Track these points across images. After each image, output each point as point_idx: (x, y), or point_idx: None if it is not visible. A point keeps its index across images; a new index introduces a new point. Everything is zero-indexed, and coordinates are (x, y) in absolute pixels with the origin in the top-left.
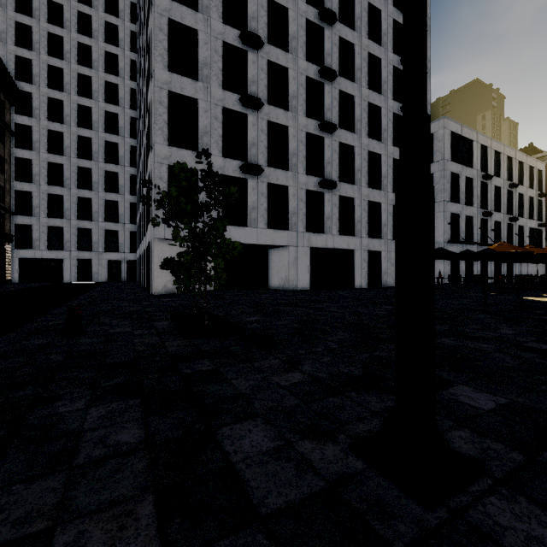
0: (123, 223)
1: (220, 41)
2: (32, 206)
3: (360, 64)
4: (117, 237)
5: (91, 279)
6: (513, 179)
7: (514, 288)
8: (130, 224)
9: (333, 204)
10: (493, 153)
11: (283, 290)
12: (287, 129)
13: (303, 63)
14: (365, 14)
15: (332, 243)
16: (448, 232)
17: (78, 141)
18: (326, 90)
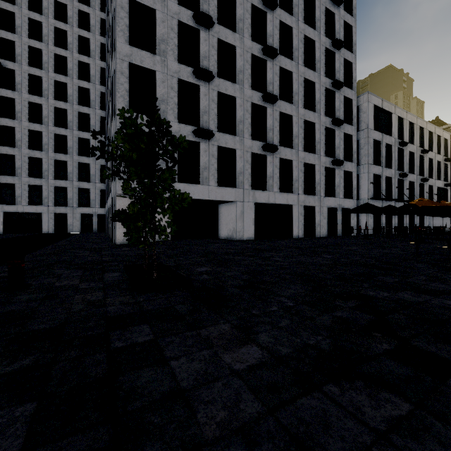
0: (94, 182)
1: (176, 20)
2: (15, 167)
3: (297, 45)
4: (89, 194)
5: (67, 230)
6: (424, 146)
7: (446, 239)
8: (100, 183)
9: (274, 165)
10: (408, 124)
11: (231, 239)
12: (235, 99)
13: (249, 42)
14: (301, 1)
15: (274, 199)
16: (371, 190)
17: (55, 112)
18: (269, 66)
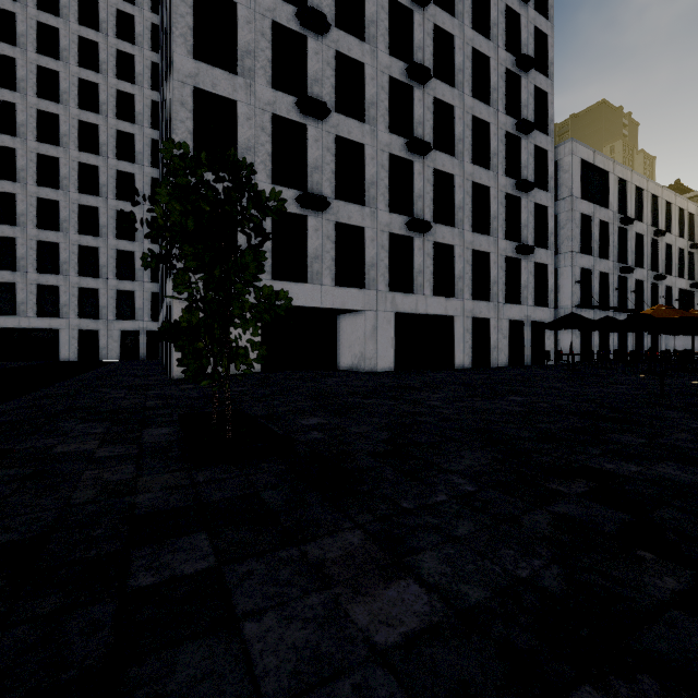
0: (142, 281)
1: (269, 20)
2: (16, 257)
3: (462, 63)
4: (133, 299)
5: (98, 357)
6: (658, 225)
7: None
8: (151, 282)
9: (426, 254)
10: (634, 189)
11: (357, 371)
12: (363, 148)
13: (385, 58)
14: None
15: (425, 306)
16: (577, 293)
17: (79, 170)
18: (417, 96)
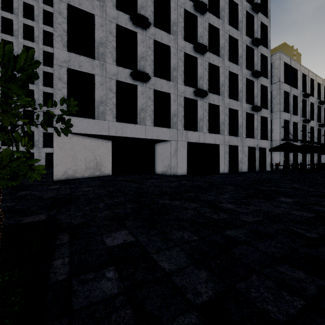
0: None
1: None
2: None
3: (223, 6)
4: (52, 137)
5: None
6: (321, 99)
7: None
8: None
9: (204, 109)
10: (309, 80)
11: (166, 175)
12: (169, 48)
13: None
14: None
15: (204, 139)
16: (282, 132)
17: None
18: (199, 21)
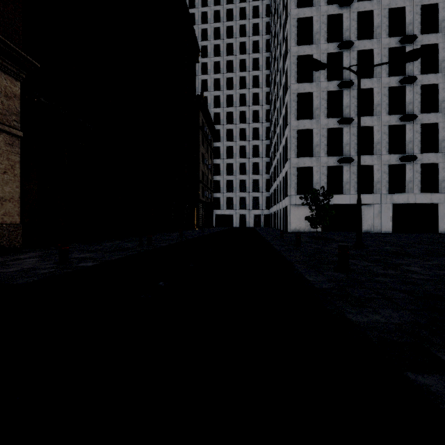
0: (261, 192)
1: (325, 92)
2: (220, 187)
3: (444, 56)
4: (258, 200)
5: (246, 225)
6: None
7: None
8: (265, 192)
9: (415, 171)
10: None
11: (369, 232)
12: (372, 127)
13: (386, 79)
14: None
15: (414, 199)
16: None
17: (239, 149)
18: (408, 89)
